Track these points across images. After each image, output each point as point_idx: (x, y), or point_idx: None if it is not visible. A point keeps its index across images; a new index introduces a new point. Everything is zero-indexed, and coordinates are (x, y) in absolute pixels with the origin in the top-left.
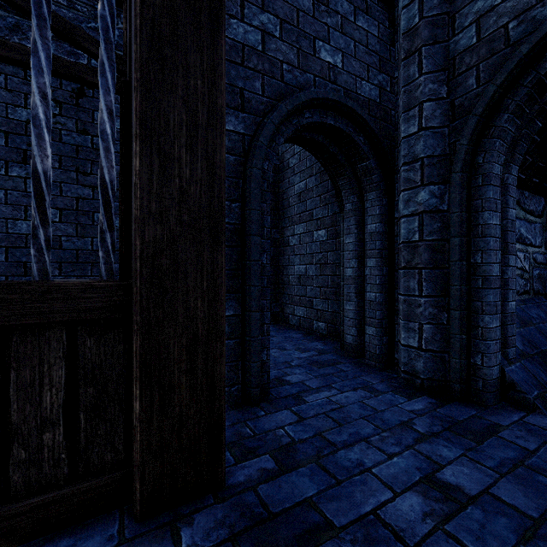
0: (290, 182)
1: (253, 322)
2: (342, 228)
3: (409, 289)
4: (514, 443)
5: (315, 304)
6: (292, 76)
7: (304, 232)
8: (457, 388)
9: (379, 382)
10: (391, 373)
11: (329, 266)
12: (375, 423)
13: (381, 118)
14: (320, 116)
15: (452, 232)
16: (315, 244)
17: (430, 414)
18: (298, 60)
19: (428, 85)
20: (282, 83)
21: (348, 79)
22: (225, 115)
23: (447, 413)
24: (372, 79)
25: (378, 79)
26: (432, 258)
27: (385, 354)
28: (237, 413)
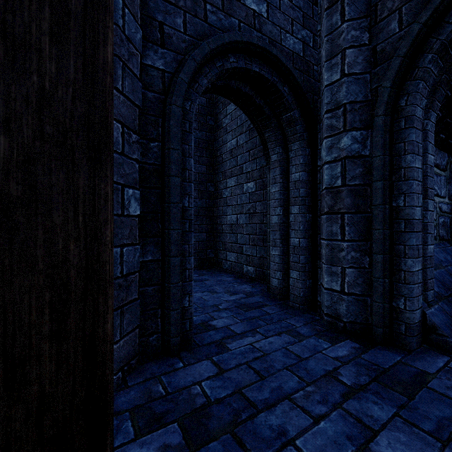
0: (223, 140)
1: (172, 268)
2: (268, 179)
3: (332, 233)
4: (446, 396)
5: (245, 250)
6: (216, 18)
7: (235, 185)
8: (380, 332)
9: (303, 325)
10: (313, 315)
11: (257, 215)
12: (299, 374)
13: (304, 71)
14: (245, 62)
15: (375, 175)
16: (245, 196)
17: (355, 362)
18: (223, 2)
19: (351, 32)
20: (205, 23)
21: (273, 29)
22: (112, 6)
23: (372, 359)
24: (296, 33)
25: (301, 34)
26: (355, 203)
27: (308, 296)
28: (153, 365)
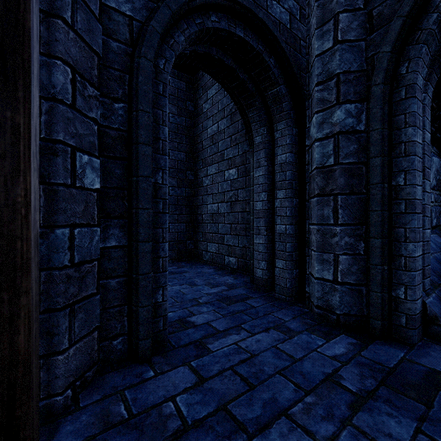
0: (203, 126)
1: (141, 255)
2: (251, 163)
3: (323, 217)
4: None
5: (227, 240)
6: None
7: (216, 173)
8: (379, 325)
9: (292, 319)
10: (302, 307)
11: (239, 203)
12: (295, 380)
13: (291, 45)
14: (228, 24)
15: (372, 151)
16: (227, 183)
17: (355, 361)
18: None
19: None
20: None
21: None
22: None
23: (373, 357)
24: (282, 2)
25: (288, 4)
26: (349, 183)
27: (295, 287)
28: (116, 376)
